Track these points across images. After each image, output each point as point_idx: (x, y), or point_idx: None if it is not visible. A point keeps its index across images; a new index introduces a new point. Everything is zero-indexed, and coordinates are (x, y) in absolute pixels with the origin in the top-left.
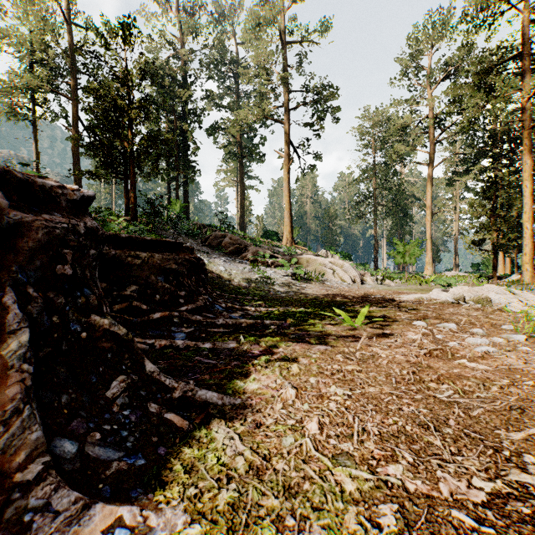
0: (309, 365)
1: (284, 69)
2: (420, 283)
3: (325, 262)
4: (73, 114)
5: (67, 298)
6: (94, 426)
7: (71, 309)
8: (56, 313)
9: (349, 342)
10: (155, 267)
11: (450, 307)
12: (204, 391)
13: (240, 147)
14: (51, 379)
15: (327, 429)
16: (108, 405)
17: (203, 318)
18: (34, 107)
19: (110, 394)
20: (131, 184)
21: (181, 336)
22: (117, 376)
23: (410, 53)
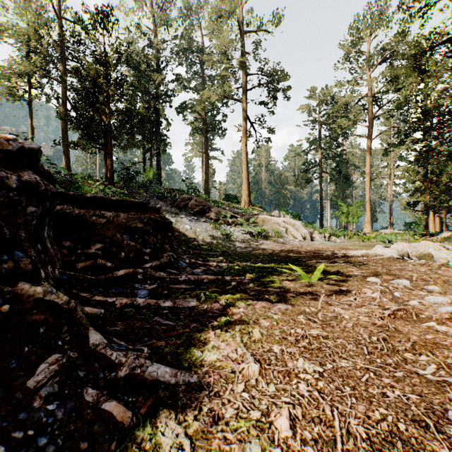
0: (271, 329)
1: (243, 55)
2: (363, 240)
3: (279, 222)
4: (62, 94)
5: None
6: None
7: None
8: None
9: (309, 300)
10: (120, 226)
11: (397, 262)
12: (155, 366)
13: (205, 123)
14: None
15: (300, 427)
16: (27, 398)
17: (166, 275)
18: (29, 89)
19: (33, 382)
20: (108, 153)
21: (144, 293)
22: (48, 356)
23: (352, 41)
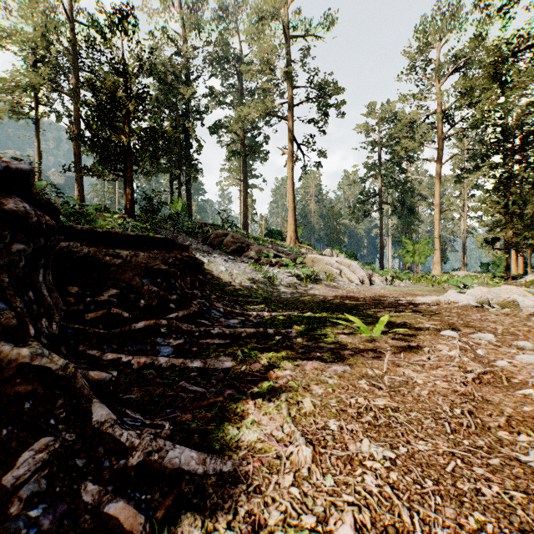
0: (326, 398)
1: (288, 65)
2: (432, 284)
3: (331, 262)
4: (74, 112)
5: None
6: None
7: None
8: None
9: (371, 359)
10: (139, 268)
11: (475, 311)
12: (178, 450)
13: (243, 145)
14: None
15: None
16: (2, 501)
17: (196, 327)
18: (36, 105)
19: (12, 478)
20: (128, 180)
21: (168, 350)
22: (35, 440)
23: (418, 47)
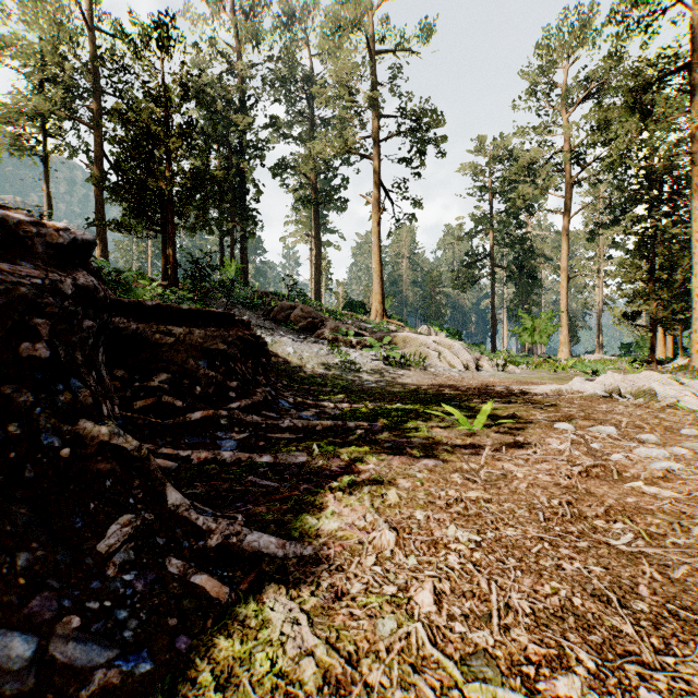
0: (413, 491)
1: (373, 88)
2: (555, 370)
3: (428, 342)
4: (95, 147)
5: (39, 395)
6: (72, 605)
7: (45, 412)
8: (16, 419)
9: (468, 454)
10: (194, 348)
11: (602, 402)
12: (256, 535)
13: (315, 191)
14: (1, 528)
15: (447, 603)
16: (99, 565)
17: (262, 419)
18: (45, 138)
19: (104, 546)
20: (170, 237)
21: (230, 445)
22: (119, 516)
23: (540, 66)
